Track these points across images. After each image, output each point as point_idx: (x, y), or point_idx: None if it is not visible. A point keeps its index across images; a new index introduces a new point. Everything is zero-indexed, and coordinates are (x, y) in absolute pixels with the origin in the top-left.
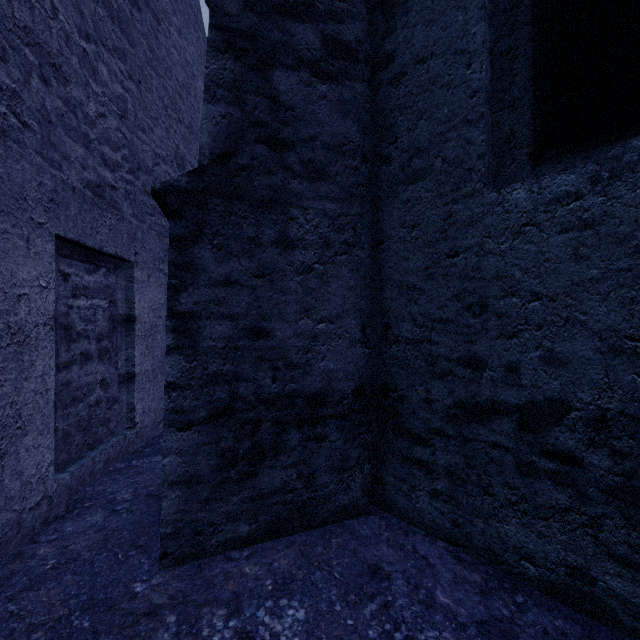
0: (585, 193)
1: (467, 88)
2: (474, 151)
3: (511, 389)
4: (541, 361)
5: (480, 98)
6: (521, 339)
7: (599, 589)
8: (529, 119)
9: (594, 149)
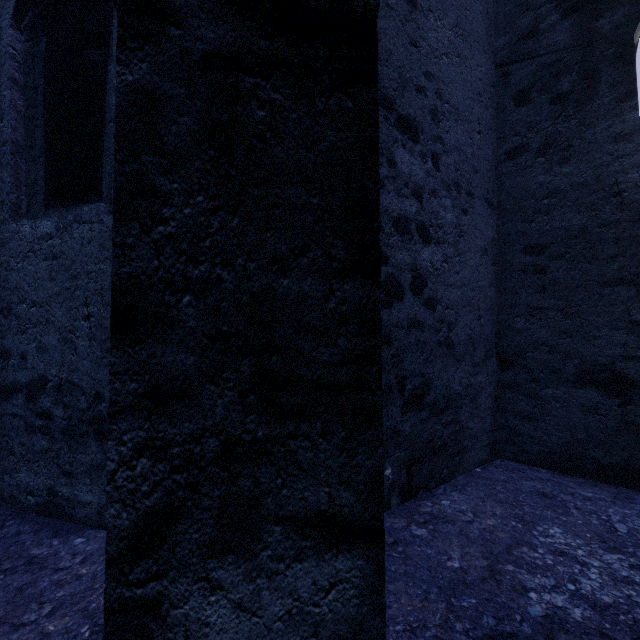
0: (54, 236)
1: (1, 137)
2: (5, 188)
3: (23, 372)
4: (37, 350)
5: (8, 148)
6: (28, 334)
7: (60, 497)
8: (44, 174)
9: (71, 207)
